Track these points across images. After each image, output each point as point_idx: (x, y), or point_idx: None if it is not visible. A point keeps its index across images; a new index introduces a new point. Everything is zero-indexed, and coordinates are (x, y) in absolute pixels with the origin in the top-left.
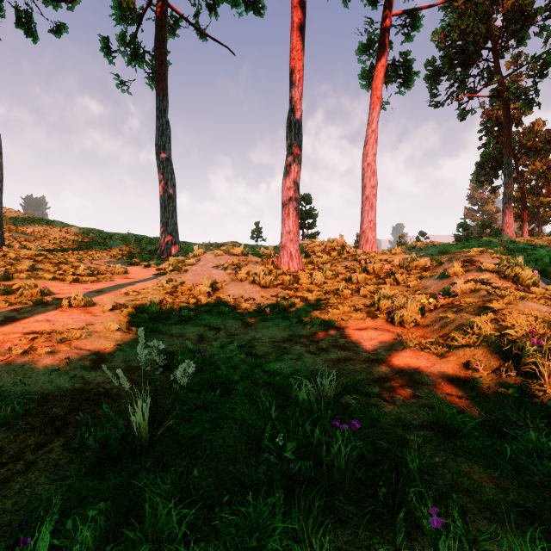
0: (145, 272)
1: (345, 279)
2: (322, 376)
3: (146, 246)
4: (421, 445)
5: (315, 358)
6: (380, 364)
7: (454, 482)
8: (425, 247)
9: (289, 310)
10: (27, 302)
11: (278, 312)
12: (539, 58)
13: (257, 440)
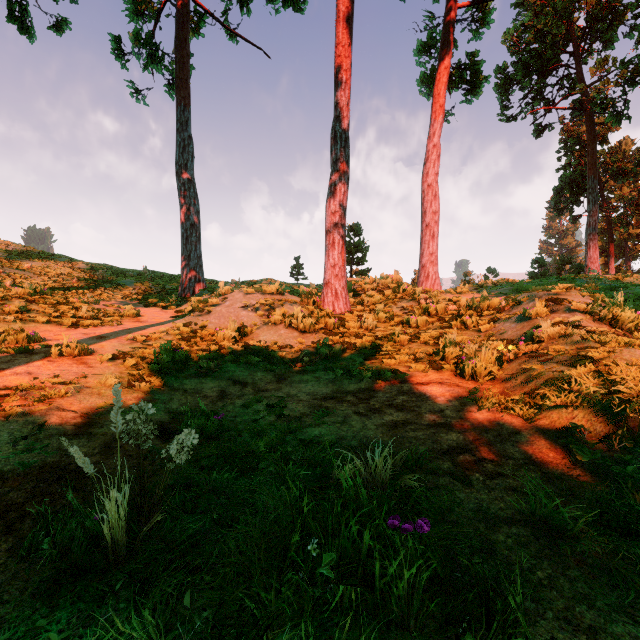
0: (162, 314)
1: (402, 322)
2: (374, 446)
3: (166, 285)
4: (514, 550)
5: (365, 421)
6: (449, 430)
7: (570, 614)
8: (495, 286)
9: (333, 360)
10: (9, 350)
11: (320, 362)
12: (629, 62)
13: (283, 542)
